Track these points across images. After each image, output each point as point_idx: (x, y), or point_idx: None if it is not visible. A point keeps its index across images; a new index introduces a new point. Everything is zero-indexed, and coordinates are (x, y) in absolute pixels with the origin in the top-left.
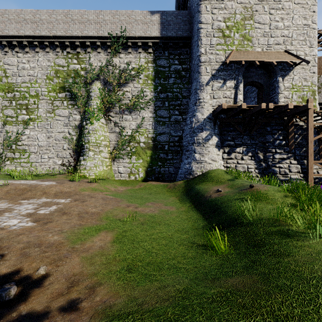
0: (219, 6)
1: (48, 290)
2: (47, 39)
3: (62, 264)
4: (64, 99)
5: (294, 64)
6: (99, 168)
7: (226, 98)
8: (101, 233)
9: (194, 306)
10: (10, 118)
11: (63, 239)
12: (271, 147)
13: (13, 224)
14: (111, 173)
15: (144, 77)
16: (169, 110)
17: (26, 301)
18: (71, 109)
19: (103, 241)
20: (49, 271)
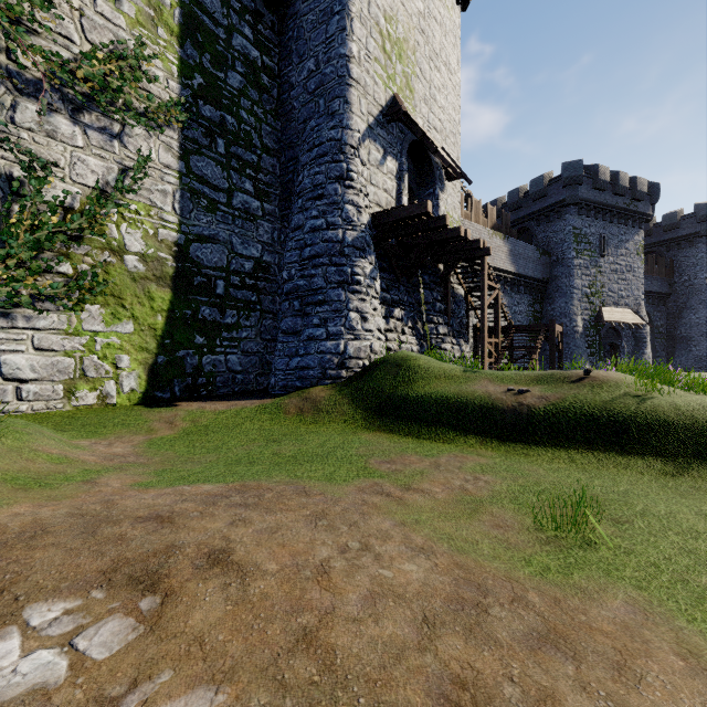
0: None
1: None
2: None
3: None
4: None
5: (453, 177)
6: None
7: (387, 193)
8: None
9: None
10: None
11: None
12: (432, 313)
13: None
14: None
15: (141, 1)
16: (228, 171)
17: None
18: None
19: None
20: None
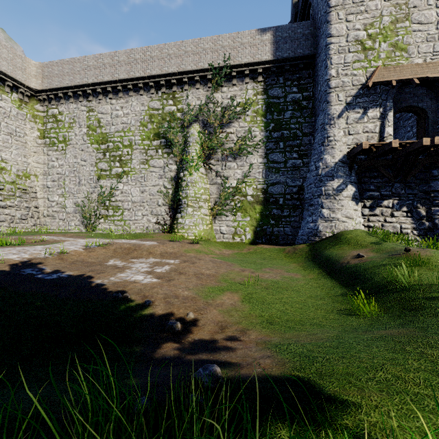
0: (357, 9)
1: (204, 328)
2: (141, 81)
3: (204, 313)
4: (159, 147)
5: None
6: (199, 227)
7: (368, 133)
8: (226, 293)
9: (351, 342)
10: (104, 172)
11: (194, 295)
12: None
13: (140, 279)
14: (212, 233)
15: (252, 113)
16: (284, 153)
17: (192, 333)
18: (167, 158)
19: (232, 300)
20: (197, 317)
